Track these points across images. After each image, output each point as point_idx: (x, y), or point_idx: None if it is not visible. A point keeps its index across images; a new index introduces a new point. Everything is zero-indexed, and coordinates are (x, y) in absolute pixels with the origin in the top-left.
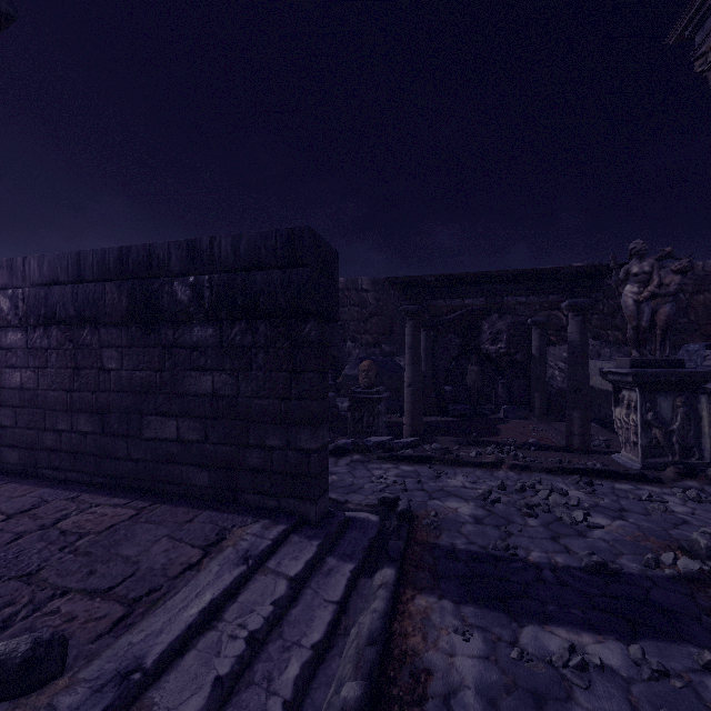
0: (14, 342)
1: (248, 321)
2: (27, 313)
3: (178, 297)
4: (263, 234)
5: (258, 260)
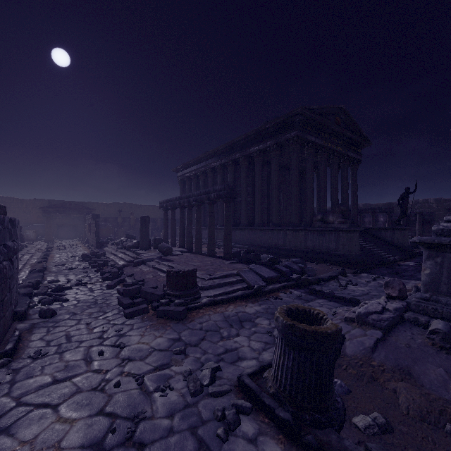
0: (380, 224)
1: (422, 221)
2: (386, 220)
3: (413, 219)
4: (426, 213)
5: (425, 215)
